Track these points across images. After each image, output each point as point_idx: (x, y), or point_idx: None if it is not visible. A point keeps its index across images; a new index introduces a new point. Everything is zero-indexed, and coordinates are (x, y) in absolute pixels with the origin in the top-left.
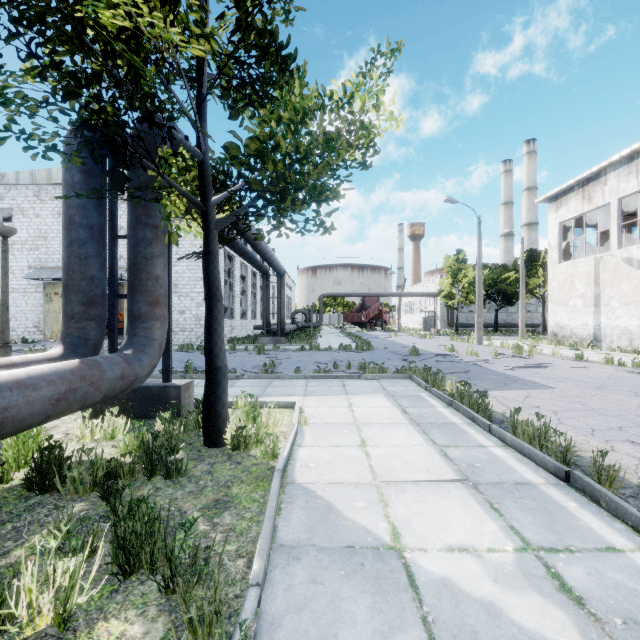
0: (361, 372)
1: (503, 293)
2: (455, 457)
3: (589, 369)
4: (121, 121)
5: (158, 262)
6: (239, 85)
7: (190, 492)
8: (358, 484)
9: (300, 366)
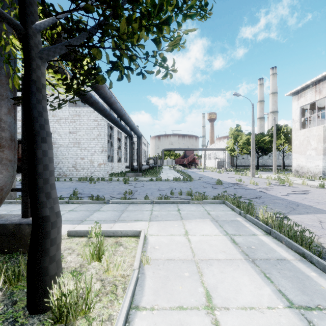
0: (189, 197)
1: (262, 148)
2: None
3: None
4: None
5: None
6: None
7: None
8: None
9: (149, 192)
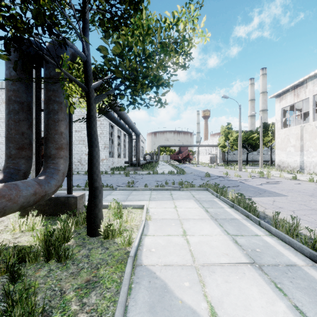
0: (180, 186)
1: (251, 145)
2: (242, 244)
3: (302, 184)
4: (27, 27)
5: (62, 124)
6: (110, 18)
7: (71, 273)
8: (183, 266)
9: (147, 183)
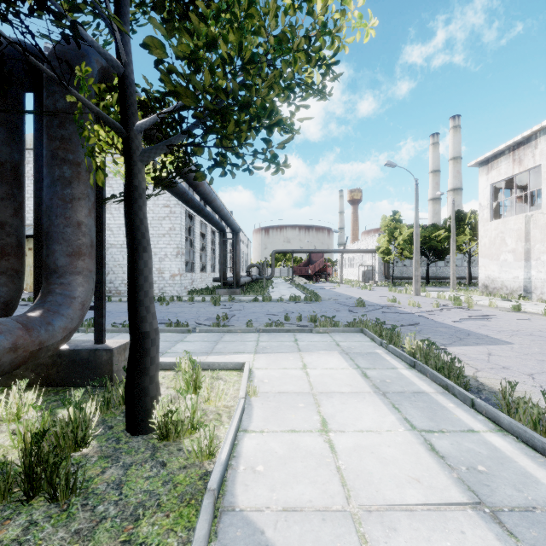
0: (312, 324)
1: (434, 249)
2: (446, 452)
3: (533, 321)
4: None
5: (80, 206)
6: None
7: (76, 533)
8: (326, 512)
9: (252, 318)
